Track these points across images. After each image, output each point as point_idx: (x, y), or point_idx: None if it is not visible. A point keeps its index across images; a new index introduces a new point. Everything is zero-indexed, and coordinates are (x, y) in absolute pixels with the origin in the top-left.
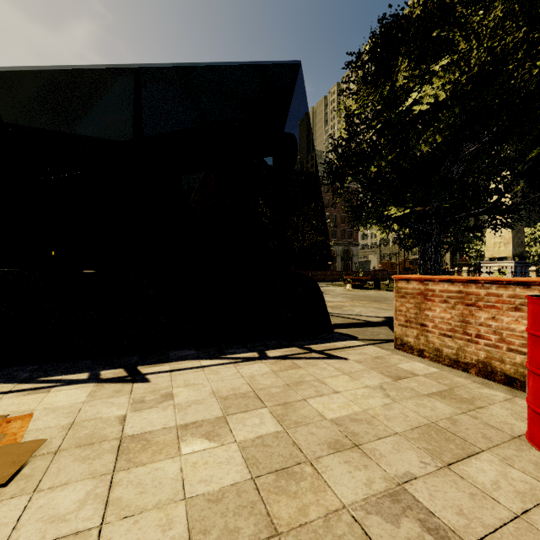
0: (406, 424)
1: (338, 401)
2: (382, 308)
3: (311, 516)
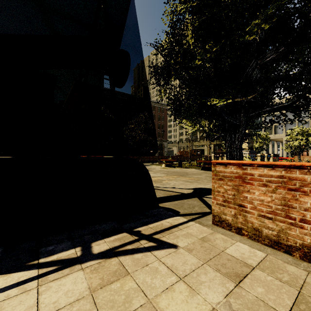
0: None
1: None
2: (187, 181)
3: None
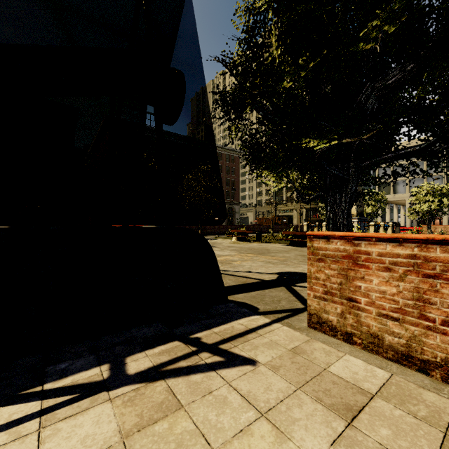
0: None
1: None
2: (269, 261)
3: None
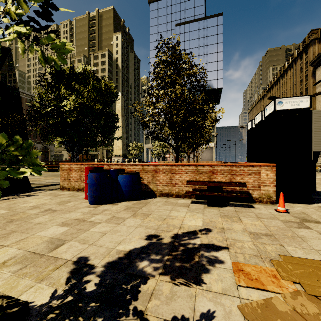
0: (55, 202)
1: (33, 203)
2: None
3: (23, 216)
